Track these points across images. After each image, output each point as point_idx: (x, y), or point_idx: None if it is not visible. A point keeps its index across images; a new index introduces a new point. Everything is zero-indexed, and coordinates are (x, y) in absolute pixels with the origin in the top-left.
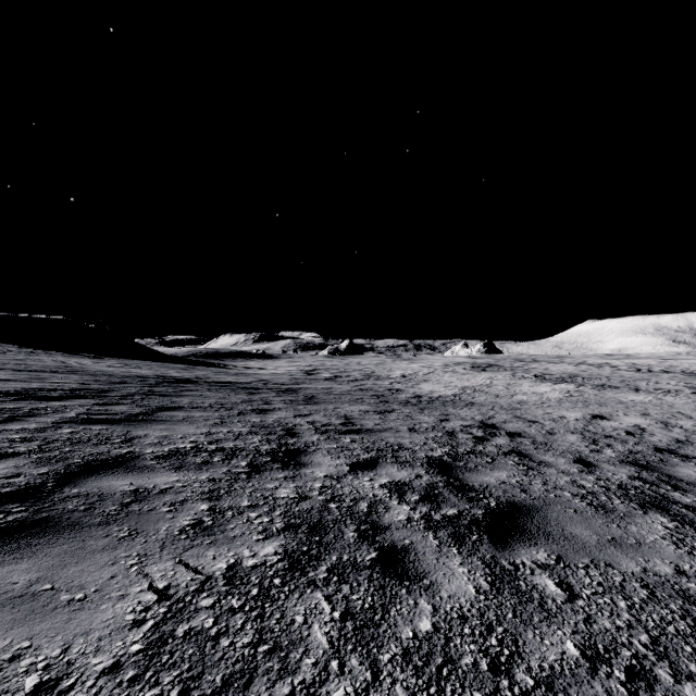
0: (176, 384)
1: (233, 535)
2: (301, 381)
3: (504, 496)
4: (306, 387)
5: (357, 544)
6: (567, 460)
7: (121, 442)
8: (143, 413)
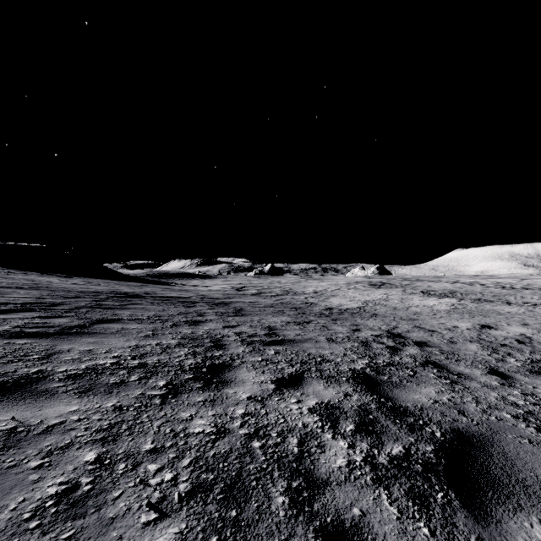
0: (124, 298)
1: (111, 515)
2: (232, 296)
3: (444, 421)
4: (236, 301)
5: (289, 522)
6: (481, 371)
7: (37, 358)
8: (79, 326)
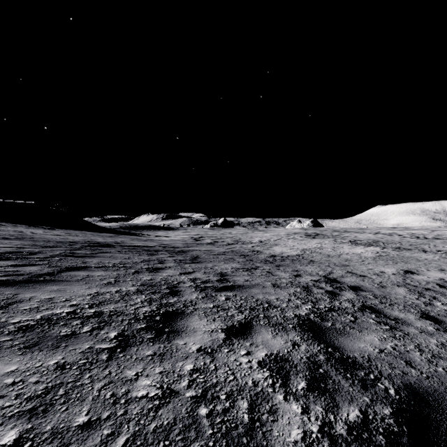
0: (96, 247)
1: None
2: (191, 245)
3: (395, 374)
4: (193, 249)
5: None
6: (415, 315)
7: None
8: (47, 274)
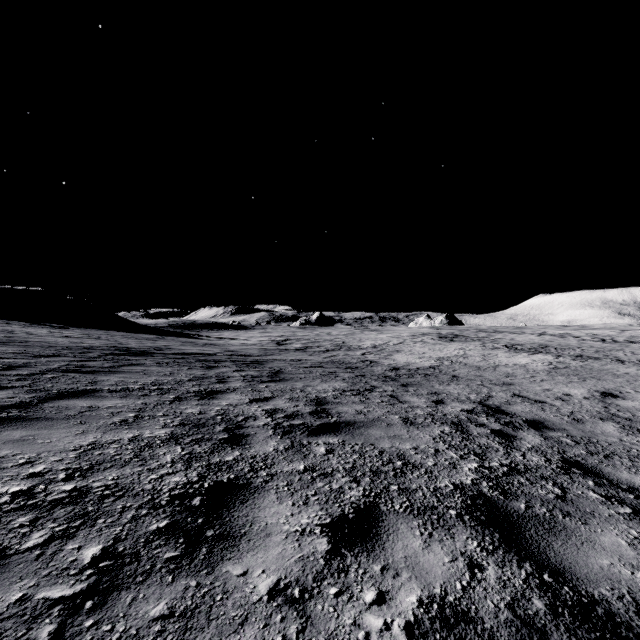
0: (123, 356)
1: None
2: (271, 351)
3: None
4: (274, 359)
5: None
6: None
7: None
8: (18, 405)
